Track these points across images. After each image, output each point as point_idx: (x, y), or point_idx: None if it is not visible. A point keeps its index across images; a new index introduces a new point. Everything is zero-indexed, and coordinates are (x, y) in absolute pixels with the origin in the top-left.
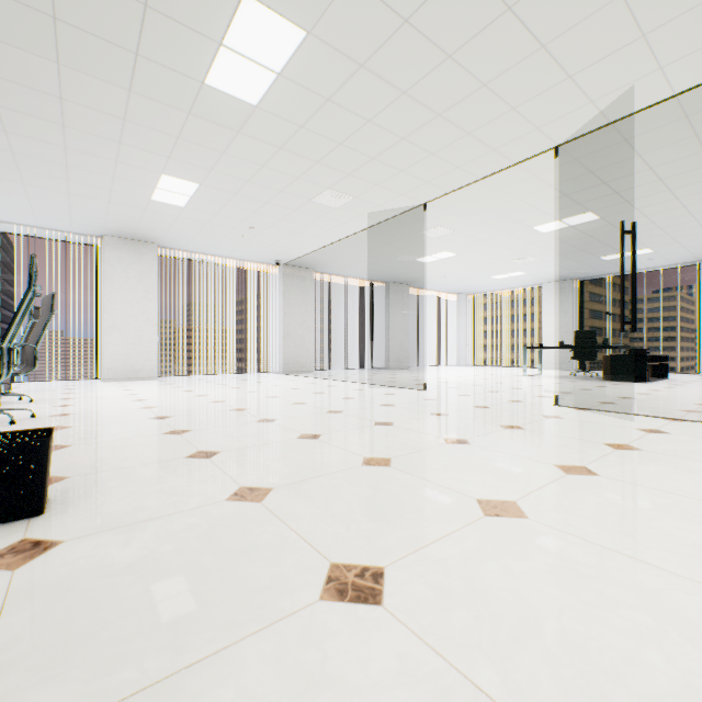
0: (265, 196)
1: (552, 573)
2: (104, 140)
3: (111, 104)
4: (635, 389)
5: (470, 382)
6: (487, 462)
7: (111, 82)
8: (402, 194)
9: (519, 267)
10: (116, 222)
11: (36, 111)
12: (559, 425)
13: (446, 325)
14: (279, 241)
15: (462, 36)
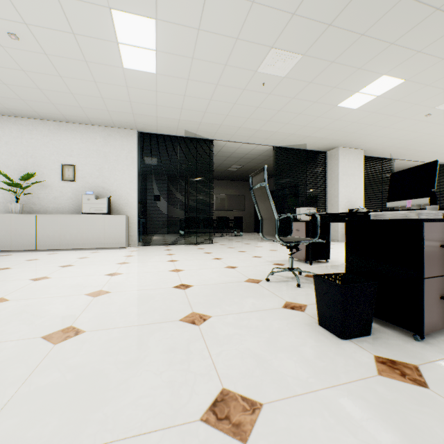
0: None
1: (135, 282)
2: None
3: None
4: None
5: None
6: (3, 316)
7: None
8: None
9: None
10: None
11: None
12: None
13: None
14: None
15: None
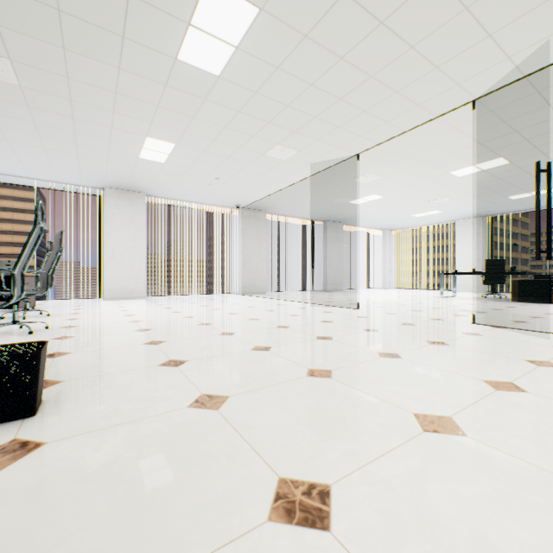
0: (227, 152)
1: (502, 501)
2: (102, 111)
3: (105, 81)
4: (543, 310)
5: (395, 302)
6: (419, 376)
7: (104, 62)
8: (338, 147)
9: (436, 206)
10: (114, 176)
11: (50, 89)
12: (480, 341)
13: (374, 255)
14: (238, 189)
15: (393, 3)
